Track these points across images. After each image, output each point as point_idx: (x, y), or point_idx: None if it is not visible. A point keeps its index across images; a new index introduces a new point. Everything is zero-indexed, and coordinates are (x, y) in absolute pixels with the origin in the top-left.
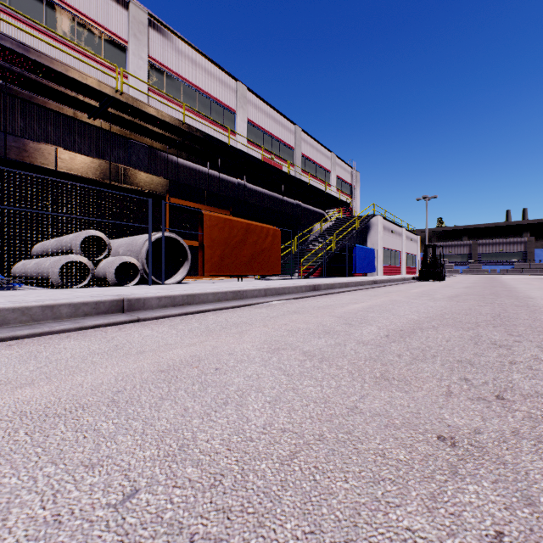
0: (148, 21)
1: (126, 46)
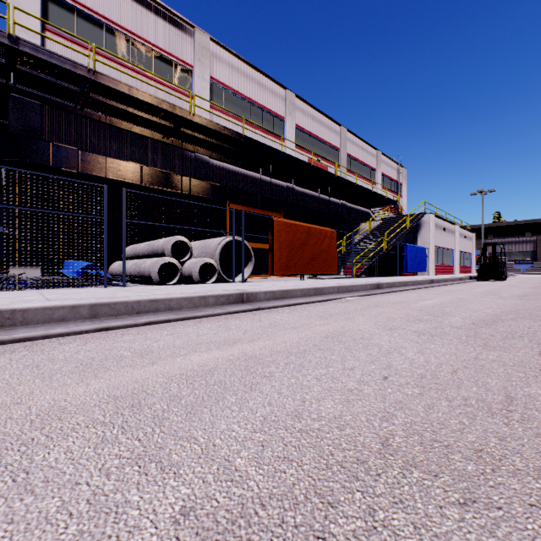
0: (209, 45)
1: (192, 70)
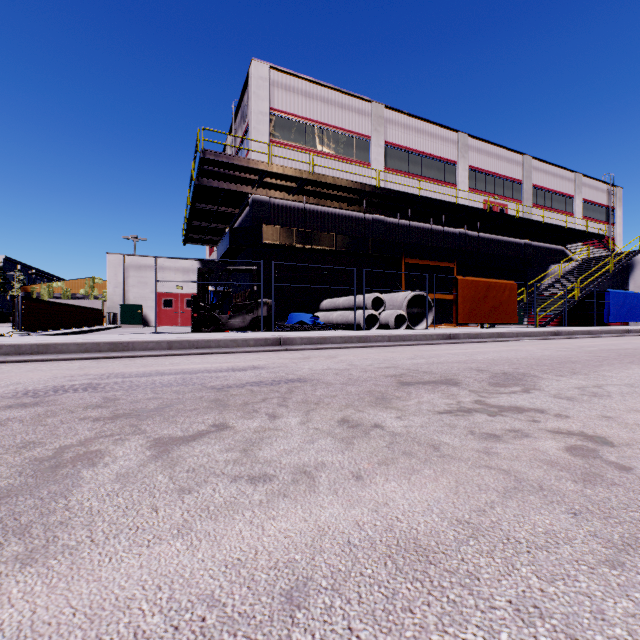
0: (383, 113)
1: (369, 140)
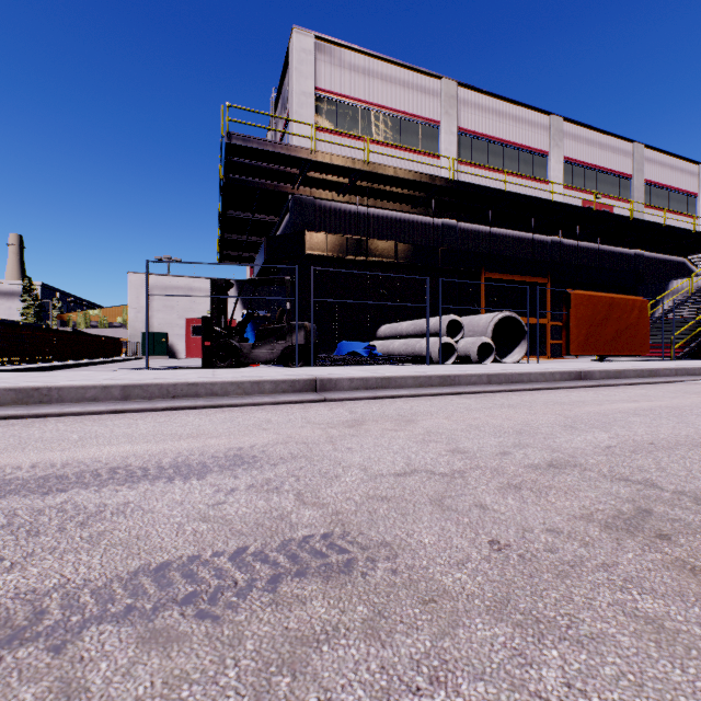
0: (456, 92)
1: (438, 126)
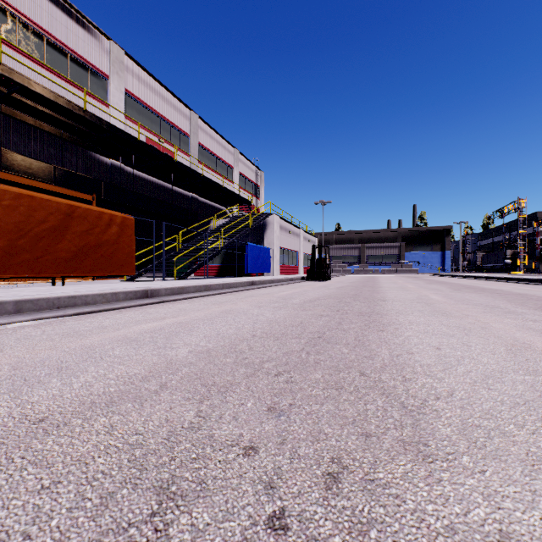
0: None
1: None
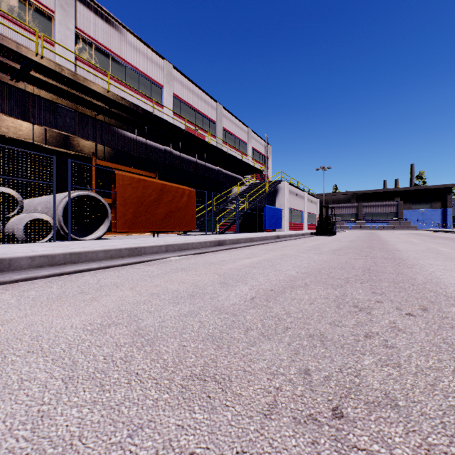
0: None
1: (53, 15)
